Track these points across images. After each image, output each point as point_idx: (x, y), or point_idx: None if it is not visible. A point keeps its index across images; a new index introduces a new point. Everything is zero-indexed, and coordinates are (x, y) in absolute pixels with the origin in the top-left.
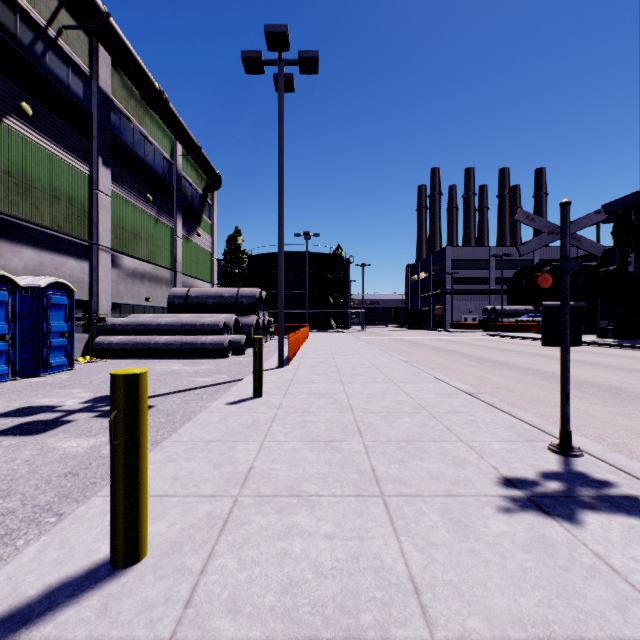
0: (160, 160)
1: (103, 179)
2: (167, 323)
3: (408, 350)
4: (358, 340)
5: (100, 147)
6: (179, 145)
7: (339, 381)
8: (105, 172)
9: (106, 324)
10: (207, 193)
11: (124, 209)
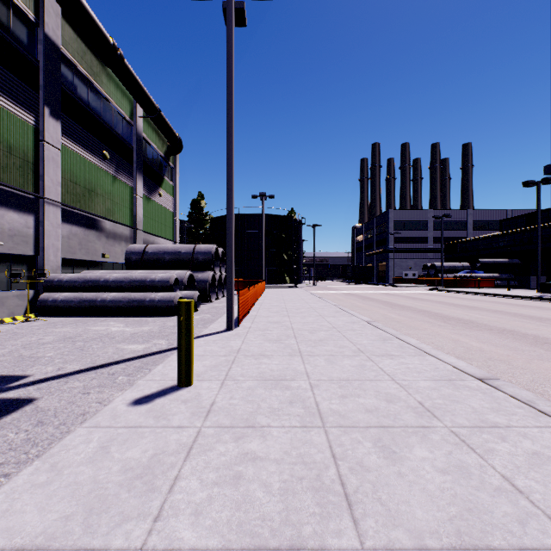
0: (119, 120)
1: (51, 130)
2: (116, 279)
3: (362, 306)
4: (311, 295)
5: (47, 97)
6: (139, 107)
7: (297, 353)
8: (53, 124)
9: (52, 280)
10: (169, 156)
11: (77, 164)
